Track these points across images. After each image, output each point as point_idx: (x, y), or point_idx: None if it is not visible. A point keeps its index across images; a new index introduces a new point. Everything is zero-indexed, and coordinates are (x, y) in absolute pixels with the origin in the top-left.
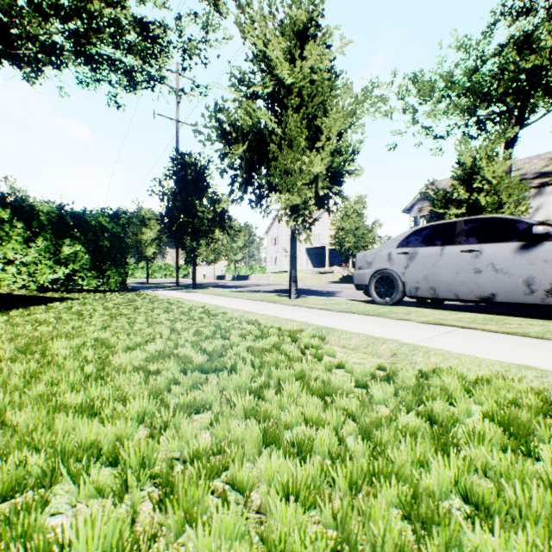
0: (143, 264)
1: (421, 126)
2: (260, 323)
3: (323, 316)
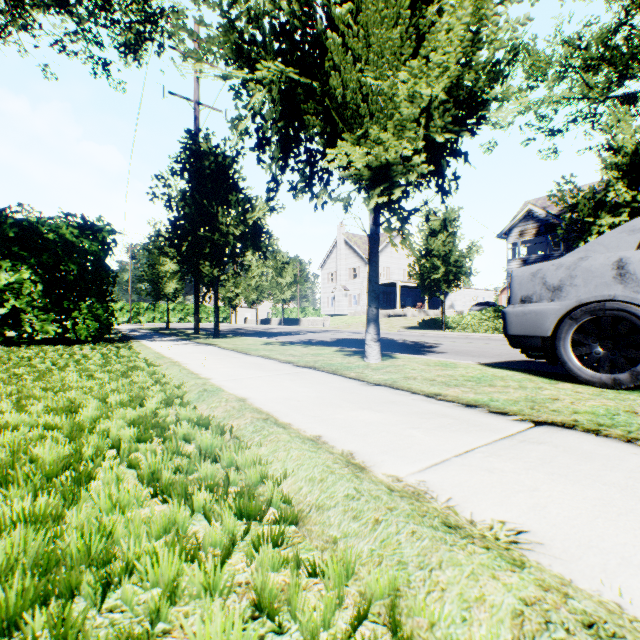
0: (174, 305)
1: (535, 112)
2: (295, 514)
3: (533, 467)
